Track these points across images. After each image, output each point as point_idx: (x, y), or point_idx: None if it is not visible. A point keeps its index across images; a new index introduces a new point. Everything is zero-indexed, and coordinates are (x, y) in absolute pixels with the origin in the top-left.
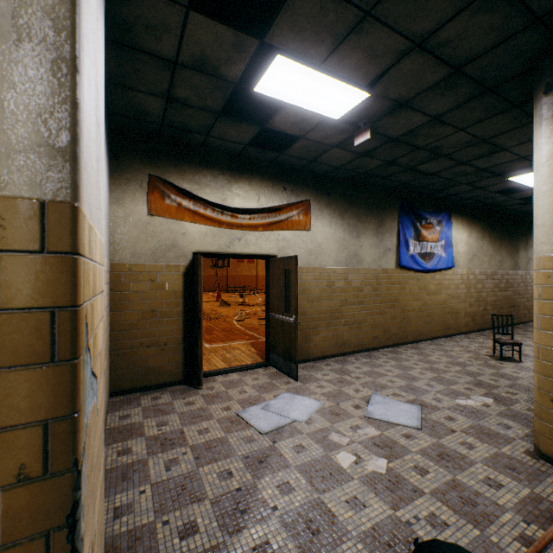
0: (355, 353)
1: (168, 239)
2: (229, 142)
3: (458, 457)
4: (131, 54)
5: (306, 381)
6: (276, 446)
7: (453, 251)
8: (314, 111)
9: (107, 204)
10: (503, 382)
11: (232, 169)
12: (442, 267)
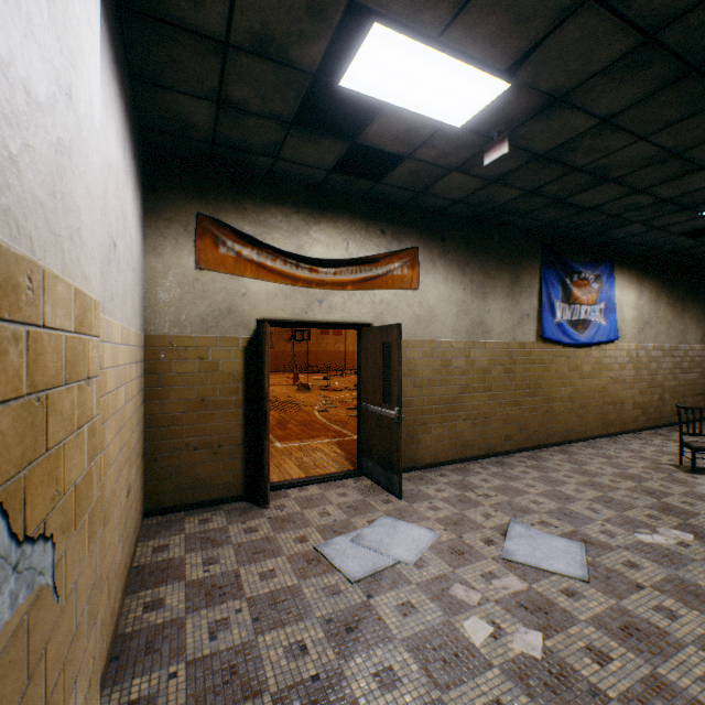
0: (480, 459)
1: (224, 302)
2: (306, 166)
3: (654, 633)
4: (163, 31)
5: (413, 499)
6: (371, 603)
7: (616, 317)
8: (426, 114)
9: (137, 253)
10: (703, 507)
11: (310, 206)
12: (602, 340)
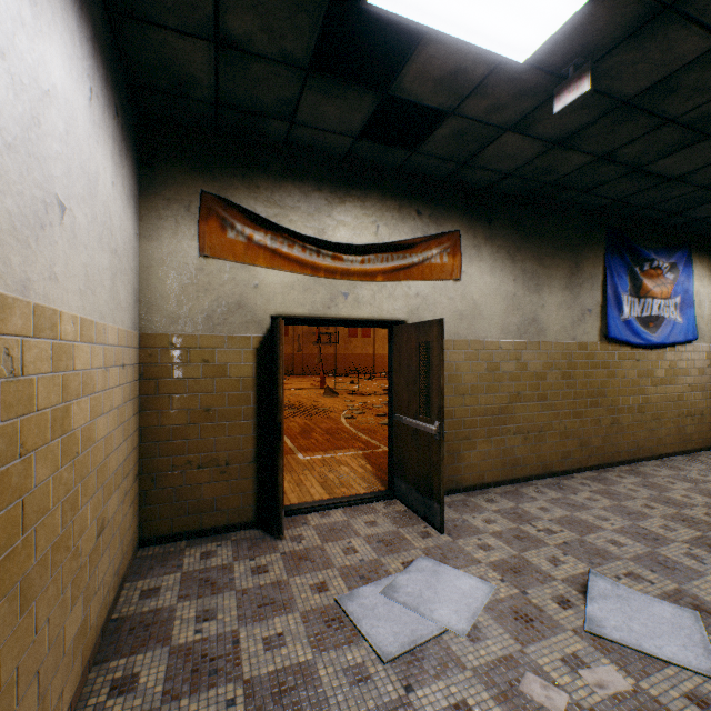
0: (533, 480)
1: (232, 295)
2: (328, 132)
3: None
4: None
5: (457, 533)
6: (411, 701)
7: (694, 313)
8: (479, 44)
9: (124, 233)
10: None
11: (333, 182)
12: (678, 340)
